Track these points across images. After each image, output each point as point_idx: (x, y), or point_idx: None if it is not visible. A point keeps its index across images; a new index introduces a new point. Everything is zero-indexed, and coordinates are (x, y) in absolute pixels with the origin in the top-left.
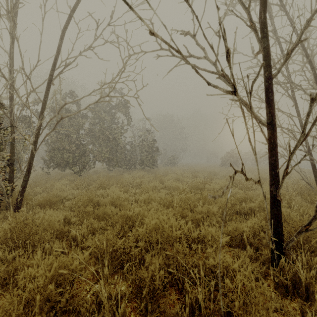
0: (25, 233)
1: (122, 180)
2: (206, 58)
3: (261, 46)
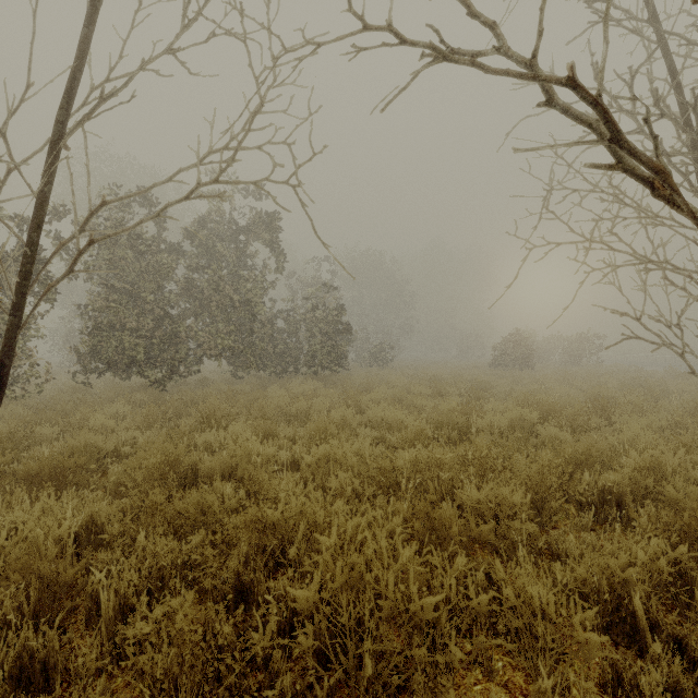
0: None
1: (261, 403)
2: (501, 50)
3: None
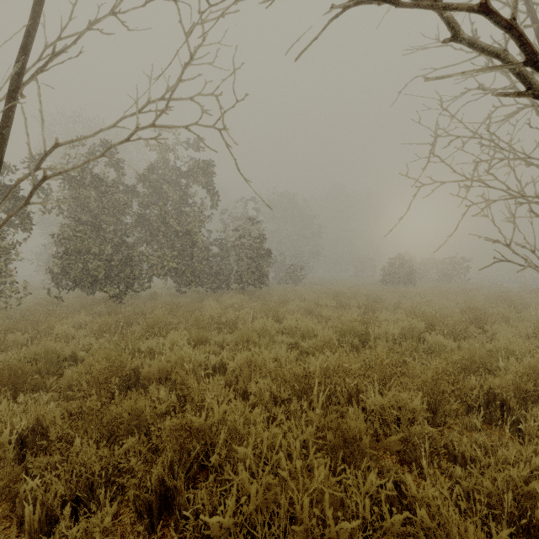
0: None
1: (197, 314)
2: None
3: None
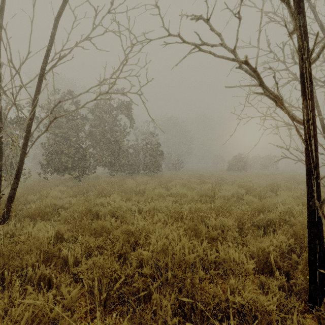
0: (3, 256)
1: (124, 186)
2: (222, 45)
3: (296, 25)
